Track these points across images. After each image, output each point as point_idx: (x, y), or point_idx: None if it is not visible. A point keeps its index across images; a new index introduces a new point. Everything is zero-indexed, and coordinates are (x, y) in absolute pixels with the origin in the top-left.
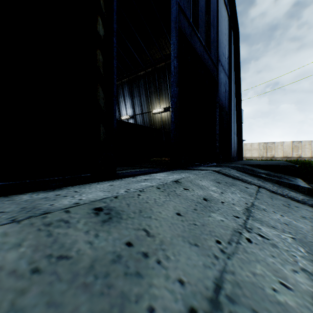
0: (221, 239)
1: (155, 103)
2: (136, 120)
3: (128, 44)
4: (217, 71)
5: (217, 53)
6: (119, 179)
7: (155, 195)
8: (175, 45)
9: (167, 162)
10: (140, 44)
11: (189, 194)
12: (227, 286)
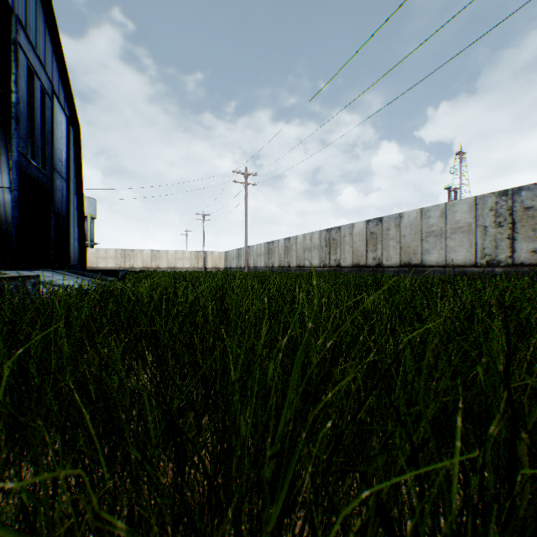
0: (55, 280)
1: None
2: None
3: None
4: (53, 183)
5: (53, 166)
6: None
7: (29, 273)
8: (17, 181)
9: None
10: None
11: (42, 274)
12: (56, 281)
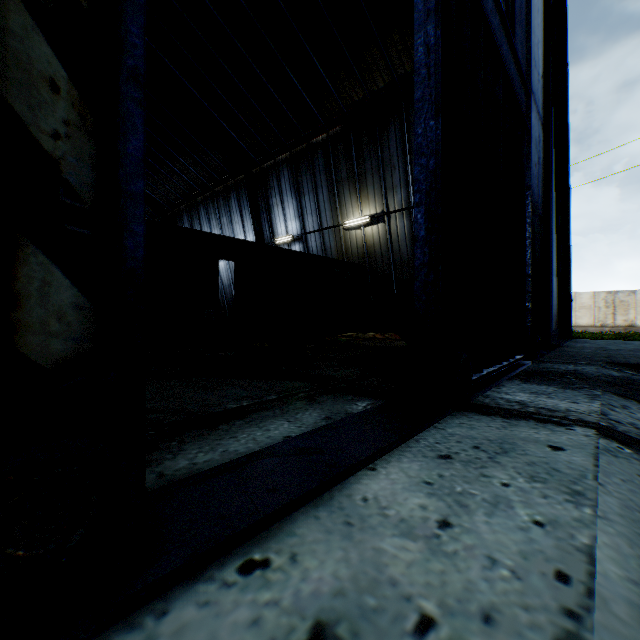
0: None
1: (351, 206)
2: (308, 244)
3: (290, 72)
4: (527, 101)
5: (527, 49)
6: (135, 625)
7: None
8: None
9: (384, 349)
10: (316, 69)
11: None
12: None
